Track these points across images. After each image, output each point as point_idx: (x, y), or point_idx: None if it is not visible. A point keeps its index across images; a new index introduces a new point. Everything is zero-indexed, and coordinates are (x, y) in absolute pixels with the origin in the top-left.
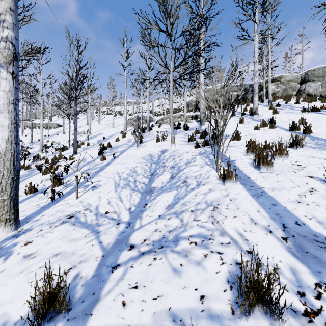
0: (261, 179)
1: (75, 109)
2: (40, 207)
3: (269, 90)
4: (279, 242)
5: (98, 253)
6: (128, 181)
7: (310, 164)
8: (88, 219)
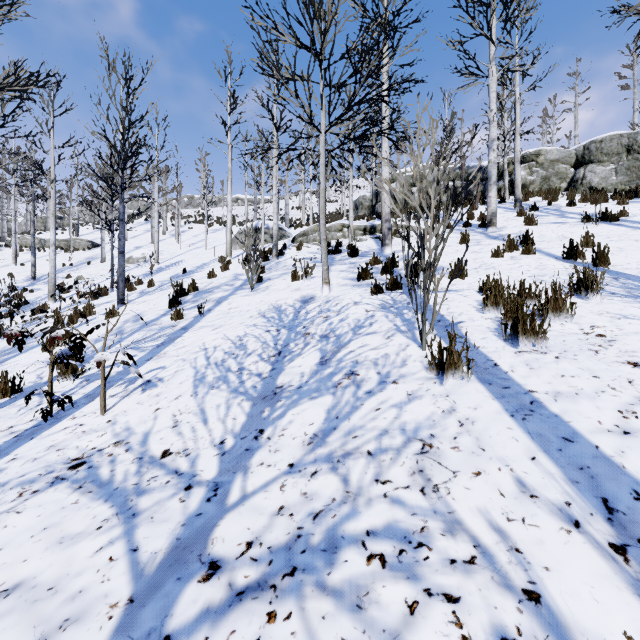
0: (524, 368)
1: (120, 210)
2: (14, 435)
3: (517, 178)
4: (607, 562)
5: (118, 591)
6: (226, 368)
7: (624, 334)
8: (118, 471)
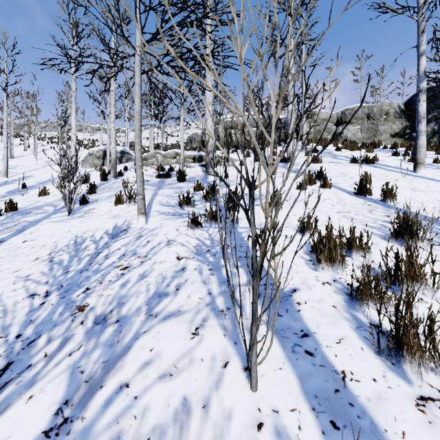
0: None
1: None
2: None
3: (304, 128)
4: None
5: None
6: None
7: None
8: None
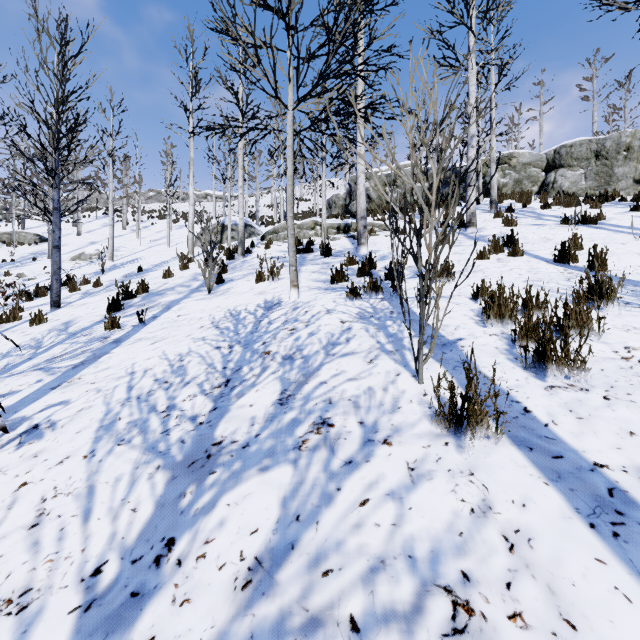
0: (569, 417)
1: (54, 197)
2: None
3: (493, 179)
4: None
5: None
6: (149, 407)
7: None
8: None
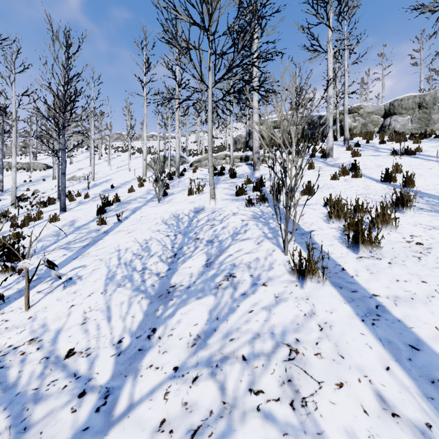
0: (365, 272)
1: (62, 142)
2: None
3: (346, 124)
4: None
5: None
6: (132, 268)
7: (437, 242)
8: (24, 373)
